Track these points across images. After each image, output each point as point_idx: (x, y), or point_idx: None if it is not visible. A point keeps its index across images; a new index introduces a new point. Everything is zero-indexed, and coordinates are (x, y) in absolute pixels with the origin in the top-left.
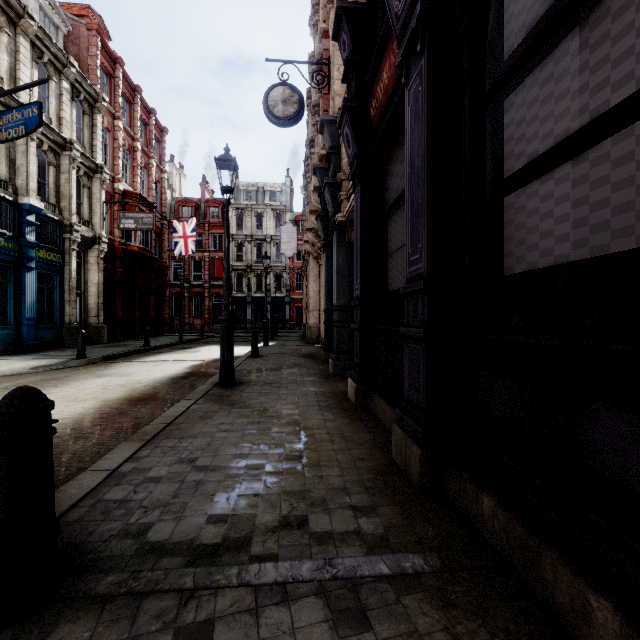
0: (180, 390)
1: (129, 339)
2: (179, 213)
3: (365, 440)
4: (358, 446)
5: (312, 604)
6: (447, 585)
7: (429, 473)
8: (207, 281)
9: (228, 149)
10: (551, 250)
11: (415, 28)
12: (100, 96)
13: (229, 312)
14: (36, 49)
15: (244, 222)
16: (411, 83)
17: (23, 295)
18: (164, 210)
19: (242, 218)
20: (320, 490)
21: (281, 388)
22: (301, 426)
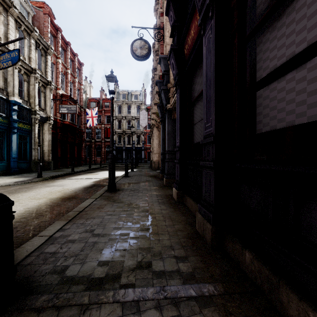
0: (88, 193)
1: (64, 168)
2: (89, 105)
3: (182, 220)
4: (178, 223)
5: (153, 313)
6: (227, 302)
7: (216, 238)
8: (103, 139)
9: (112, 71)
10: (284, 119)
11: (208, 4)
12: (50, 47)
13: (113, 154)
14: (18, 23)
15: (121, 110)
16: (206, 33)
17: (11, 146)
18: (82, 104)
19: (120, 108)
20: (158, 247)
21: (139, 192)
22: (149, 212)
